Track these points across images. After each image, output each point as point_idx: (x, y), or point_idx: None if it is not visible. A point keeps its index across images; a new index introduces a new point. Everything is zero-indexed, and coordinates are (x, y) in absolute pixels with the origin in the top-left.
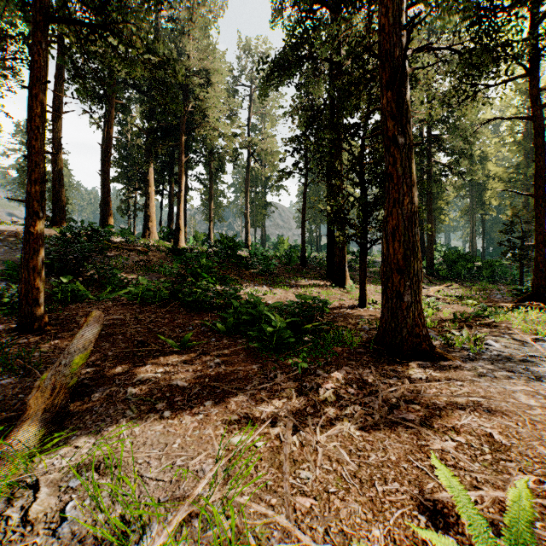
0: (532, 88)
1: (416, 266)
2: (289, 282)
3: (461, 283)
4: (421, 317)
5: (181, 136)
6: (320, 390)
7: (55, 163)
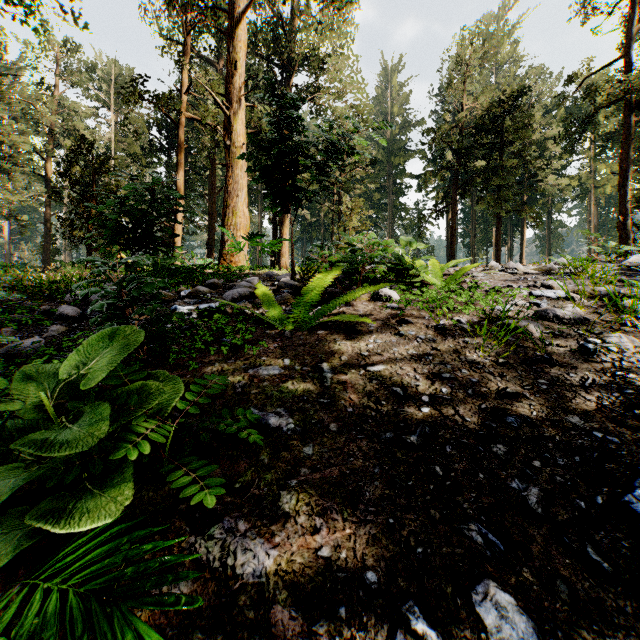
0: None
1: None
2: None
3: None
4: None
5: (523, 198)
6: None
7: (448, 239)
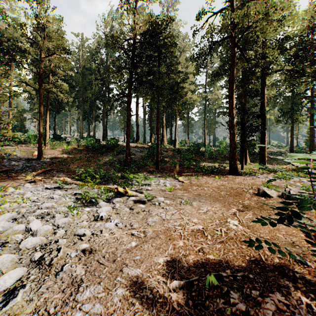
0: None
1: (235, 157)
2: (220, 162)
3: None
4: (236, 167)
5: (176, 103)
6: (211, 175)
7: (137, 121)
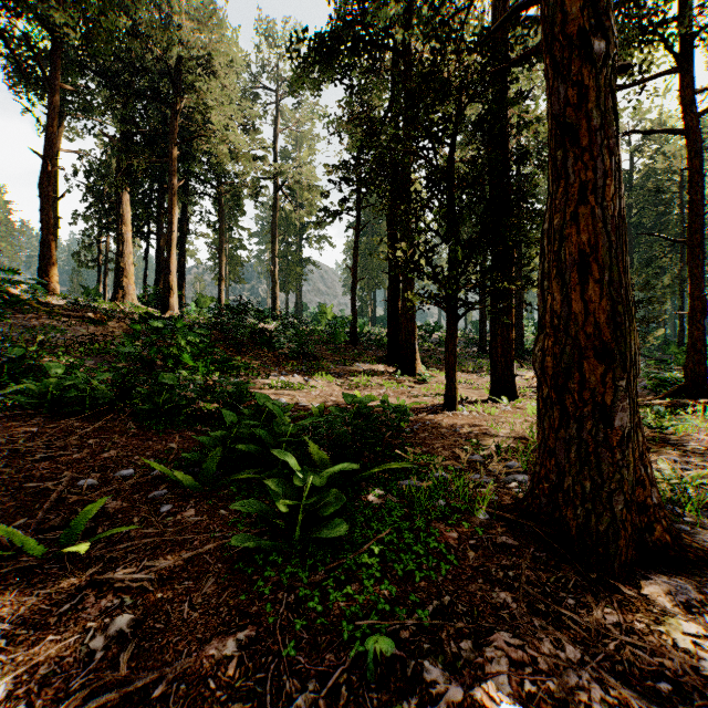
0: (686, 88)
1: (633, 342)
2: (334, 369)
3: None
4: (646, 462)
5: (172, 151)
6: None
7: None
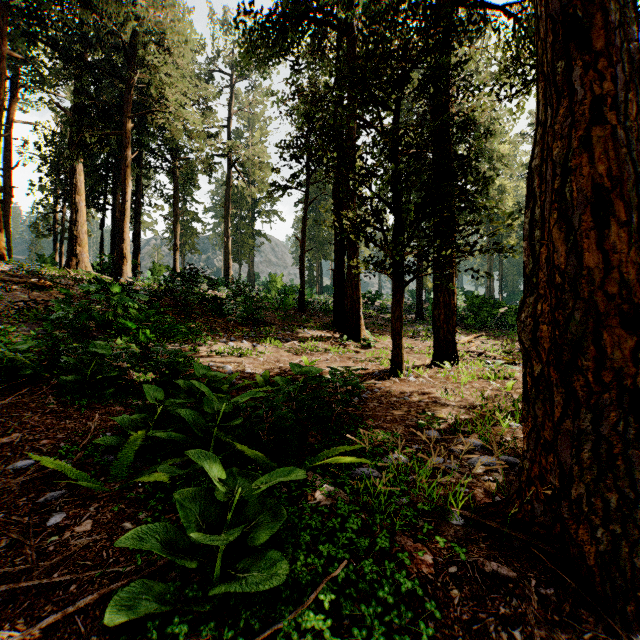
0: None
1: None
2: (283, 334)
3: (488, 333)
4: None
5: (126, 123)
6: None
7: None
